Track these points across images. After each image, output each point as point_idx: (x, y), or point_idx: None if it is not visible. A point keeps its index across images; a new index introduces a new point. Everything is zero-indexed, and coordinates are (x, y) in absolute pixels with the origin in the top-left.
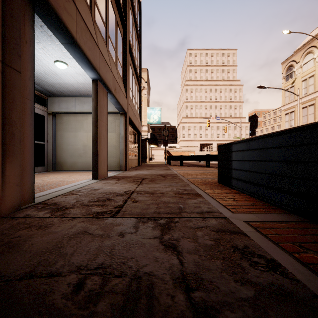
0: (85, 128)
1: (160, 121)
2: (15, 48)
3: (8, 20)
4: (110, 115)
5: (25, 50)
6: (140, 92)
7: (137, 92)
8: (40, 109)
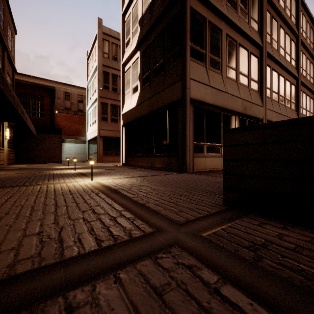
0: None
1: None
2: None
3: None
4: None
5: None
6: None
7: (313, 102)
8: None
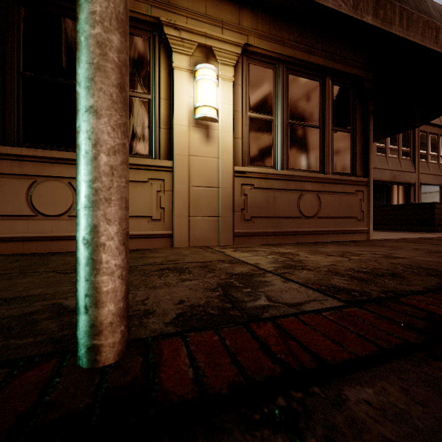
0: (437, 200)
1: None
2: (419, 199)
3: (418, 195)
4: None
5: (419, 197)
6: None
7: None
8: None
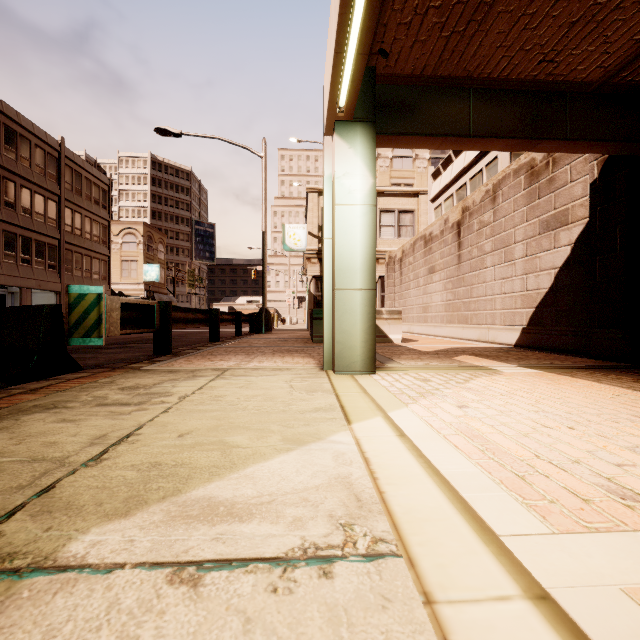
0: (34, 301)
1: (158, 279)
2: None
3: None
4: (50, 293)
5: None
6: (109, 260)
7: (102, 262)
8: (3, 291)
